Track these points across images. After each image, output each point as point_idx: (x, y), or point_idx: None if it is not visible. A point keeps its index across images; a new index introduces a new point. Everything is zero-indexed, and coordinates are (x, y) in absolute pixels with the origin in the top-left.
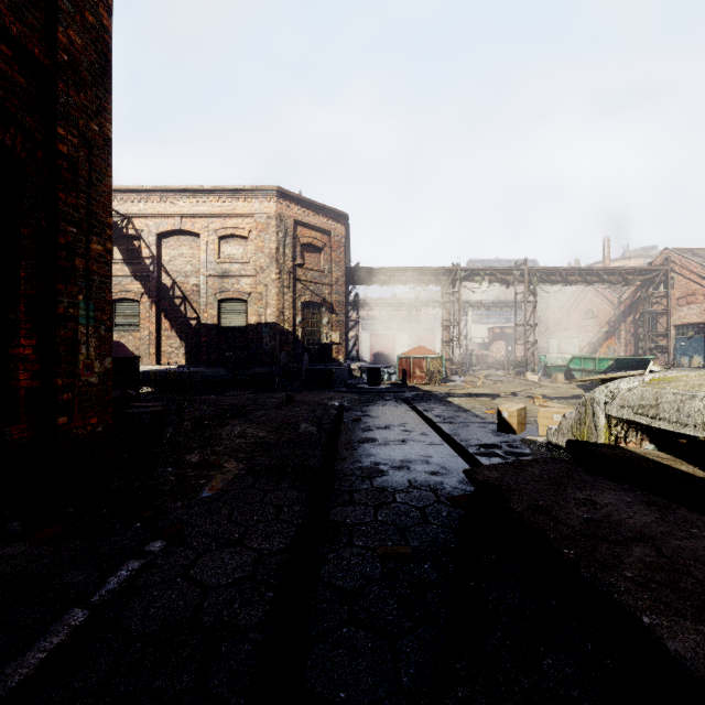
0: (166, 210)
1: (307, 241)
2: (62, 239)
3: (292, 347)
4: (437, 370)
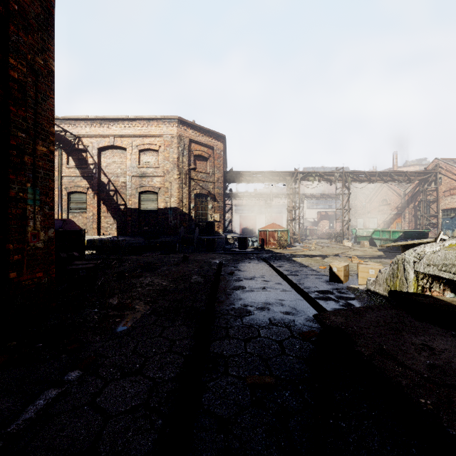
0: (104, 132)
1: (198, 153)
2: (13, 141)
3: (188, 224)
4: (285, 239)
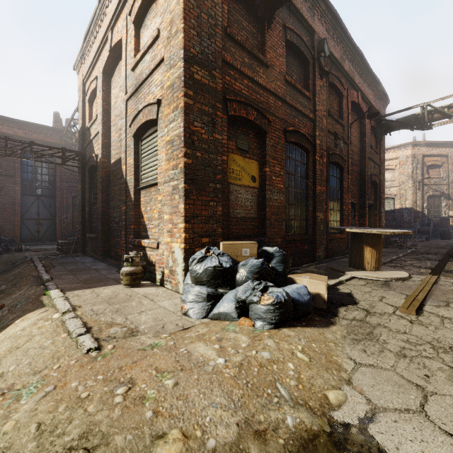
0: None
1: (431, 164)
2: (381, 197)
3: (421, 219)
4: None
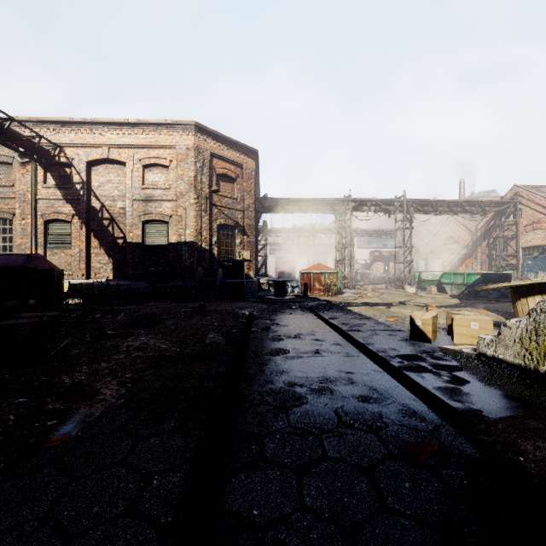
0: (95, 141)
1: (222, 172)
2: None
3: (209, 263)
4: (334, 284)
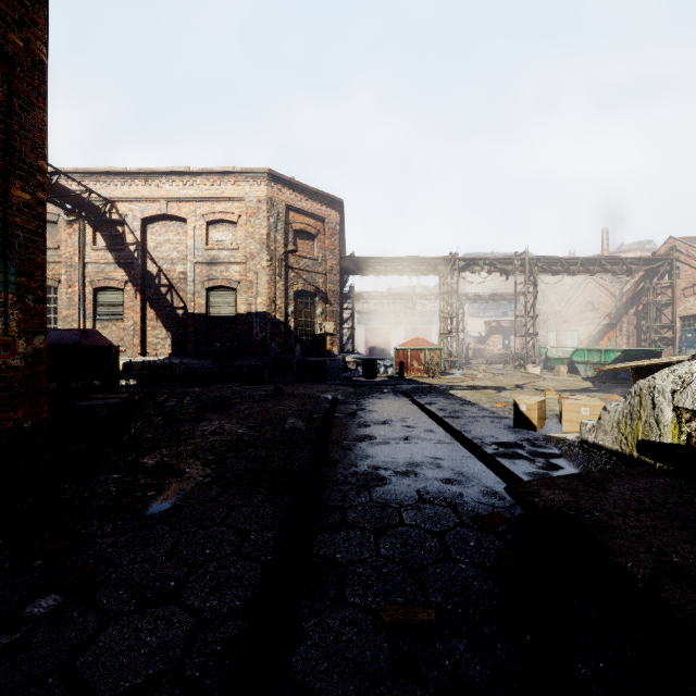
0: (152, 194)
1: (300, 228)
2: None
3: (284, 338)
4: (436, 362)
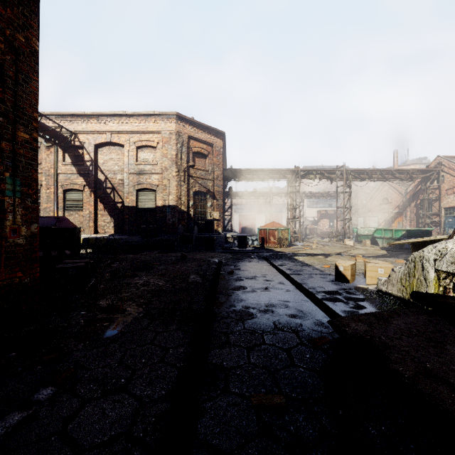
0: (101, 129)
1: (197, 150)
2: None
3: (186, 222)
4: (285, 238)
